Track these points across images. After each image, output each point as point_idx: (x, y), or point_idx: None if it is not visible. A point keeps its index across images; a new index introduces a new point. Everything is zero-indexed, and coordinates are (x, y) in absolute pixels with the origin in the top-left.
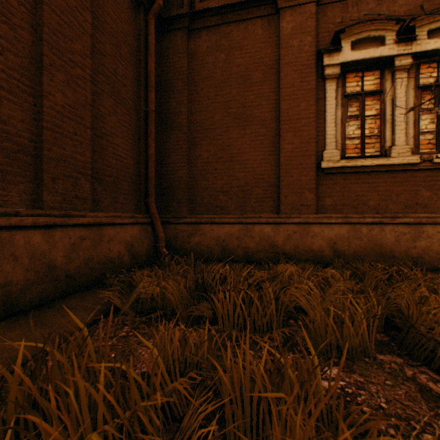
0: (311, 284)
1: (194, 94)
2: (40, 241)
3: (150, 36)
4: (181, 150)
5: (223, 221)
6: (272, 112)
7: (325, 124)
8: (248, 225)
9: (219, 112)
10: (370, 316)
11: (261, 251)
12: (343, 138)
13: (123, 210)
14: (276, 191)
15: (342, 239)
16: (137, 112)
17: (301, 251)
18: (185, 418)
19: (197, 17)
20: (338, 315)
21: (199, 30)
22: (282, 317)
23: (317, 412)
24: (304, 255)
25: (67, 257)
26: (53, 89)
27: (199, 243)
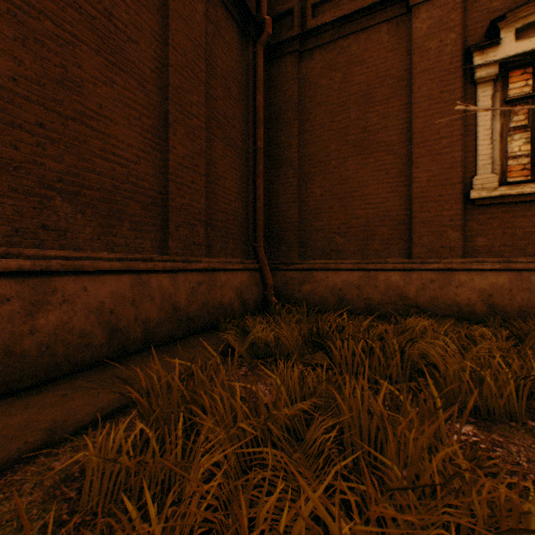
0: (449, 340)
1: (306, 124)
2: (168, 284)
3: (259, 68)
4: (291, 189)
5: (339, 267)
6: (401, 134)
7: (476, 142)
8: (370, 272)
9: (335, 141)
10: (520, 376)
11: (387, 303)
12: (503, 158)
13: (232, 255)
14: (406, 230)
15: (500, 291)
16: (245, 152)
17: (440, 305)
18: (308, 432)
19: (309, 36)
20: (476, 371)
21: (311, 51)
22: (410, 375)
23: (430, 430)
24: (444, 309)
25: (188, 300)
26: (176, 143)
27: (312, 291)
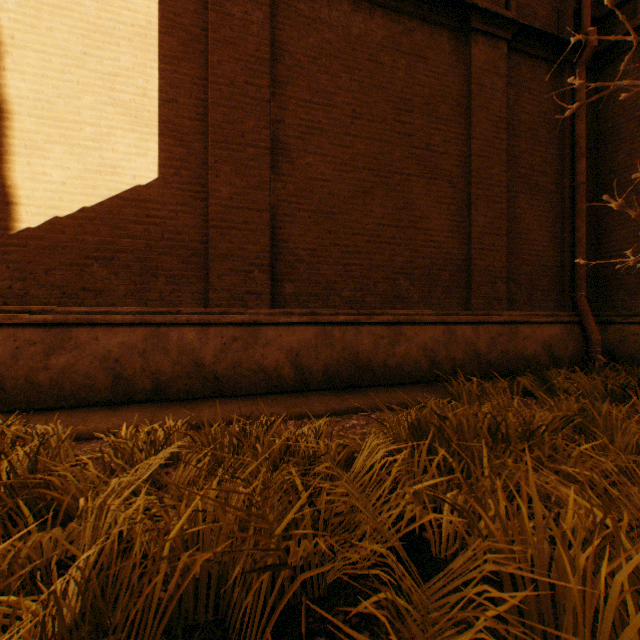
0: None
1: None
2: (469, 334)
3: (577, 93)
4: (633, 220)
5: None
6: None
7: None
8: None
9: None
10: None
11: None
12: None
13: (539, 307)
14: None
15: None
16: (558, 193)
17: None
18: None
19: None
20: None
21: None
22: None
23: None
24: None
25: (487, 348)
26: (476, 216)
27: None
